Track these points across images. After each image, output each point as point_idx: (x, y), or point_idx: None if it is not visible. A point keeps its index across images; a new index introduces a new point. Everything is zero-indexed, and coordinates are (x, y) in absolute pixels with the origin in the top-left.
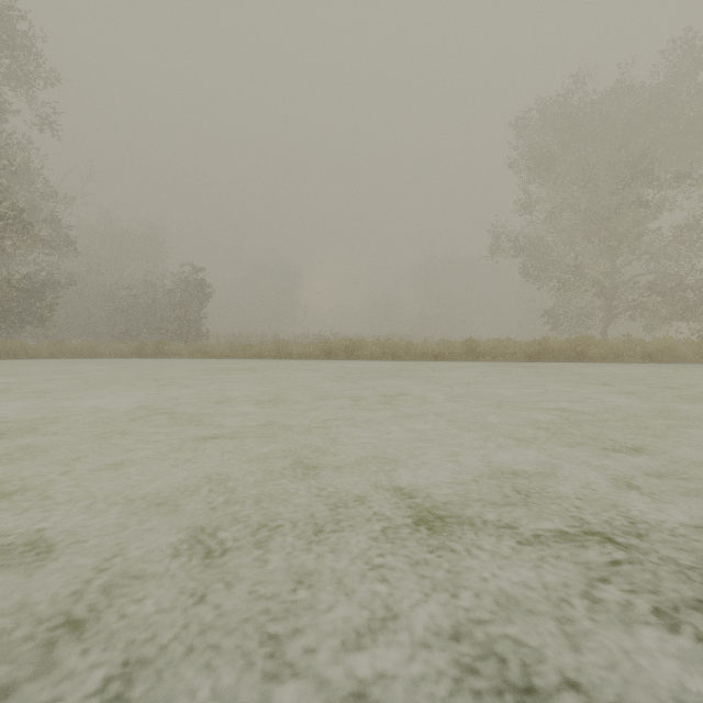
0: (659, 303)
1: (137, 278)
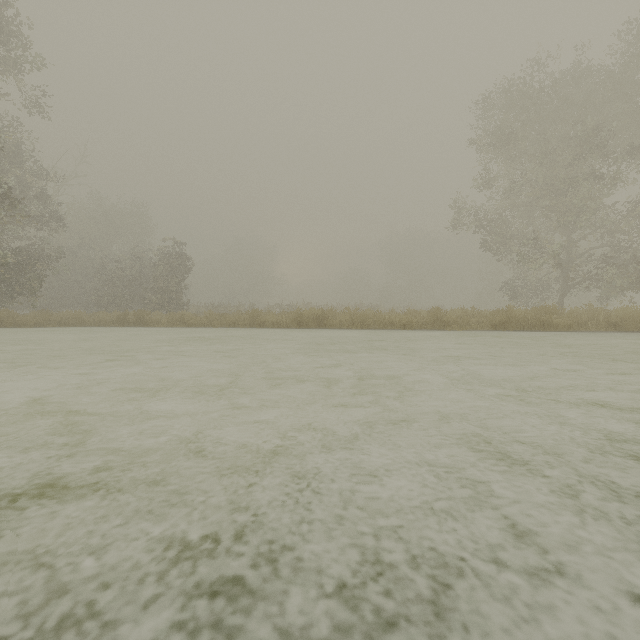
0: (615, 274)
1: (125, 252)
